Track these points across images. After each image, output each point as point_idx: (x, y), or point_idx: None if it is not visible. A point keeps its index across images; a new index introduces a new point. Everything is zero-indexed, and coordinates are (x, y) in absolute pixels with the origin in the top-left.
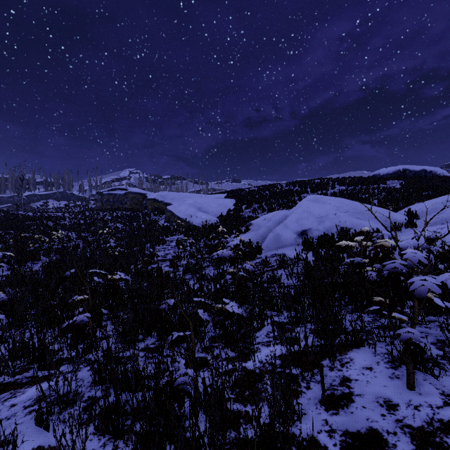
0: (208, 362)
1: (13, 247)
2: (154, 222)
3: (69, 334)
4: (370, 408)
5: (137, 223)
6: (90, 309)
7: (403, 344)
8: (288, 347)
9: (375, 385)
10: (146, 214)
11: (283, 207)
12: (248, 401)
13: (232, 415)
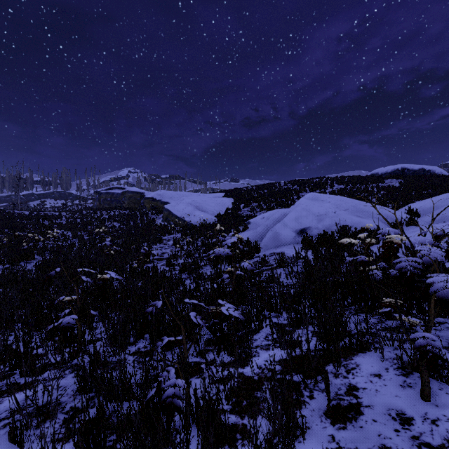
0: (203, 367)
1: (6, 246)
2: (151, 221)
3: (57, 336)
4: (382, 421)
5: (134, 222)
6: (78, 310)
7: (417, 349)
8: (289, 351)
9: (386, 395)
10: (144, 213)
11: (281, 205)
12: (246, 413)
13: (228, 429)
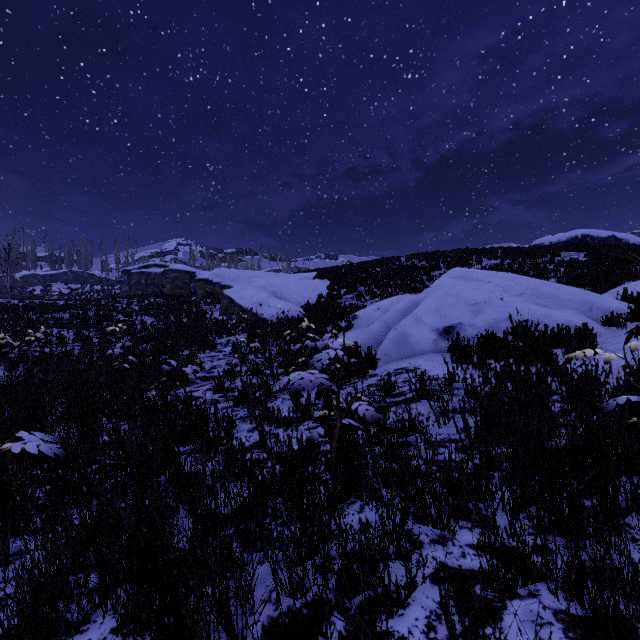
0: None
1: None
2: (203, 314)
3: None
4: None
5: (176, 316)
6: None
7: None
8: None
9: None
10: (193, 303)
11: (404, 290)
12: None
13: None
